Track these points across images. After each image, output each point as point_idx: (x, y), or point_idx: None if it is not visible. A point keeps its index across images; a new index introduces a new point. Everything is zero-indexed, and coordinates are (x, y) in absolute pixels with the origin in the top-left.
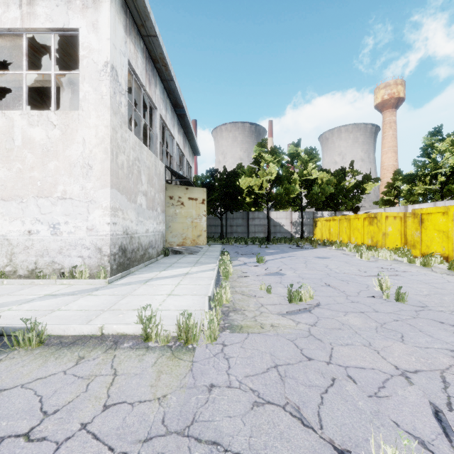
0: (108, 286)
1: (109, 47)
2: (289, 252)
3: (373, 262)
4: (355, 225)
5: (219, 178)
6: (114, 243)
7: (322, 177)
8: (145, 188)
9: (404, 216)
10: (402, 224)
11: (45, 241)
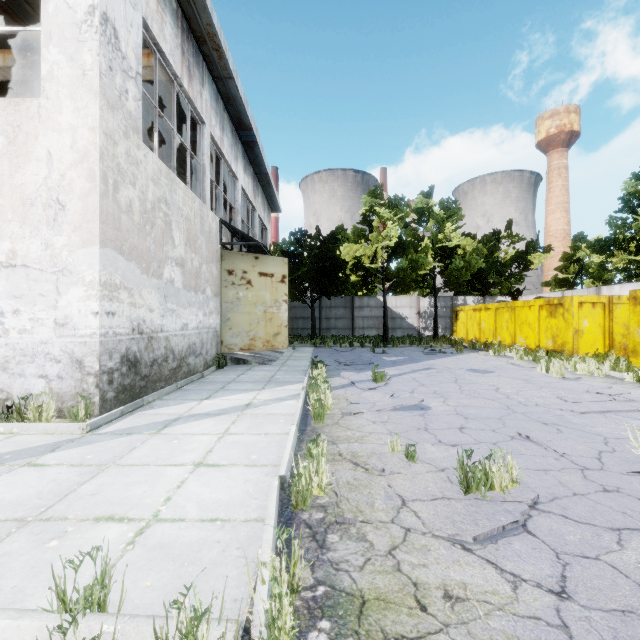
0: (83, 438)
1: None
2: (421, 360)
3: (573, 381)
4: (523, 318)
5: (309, 245)
6: (110, 351)
7: (465, 245)
8: (180, 253)
9: (609, 303)
10: (606, 315)
11: None
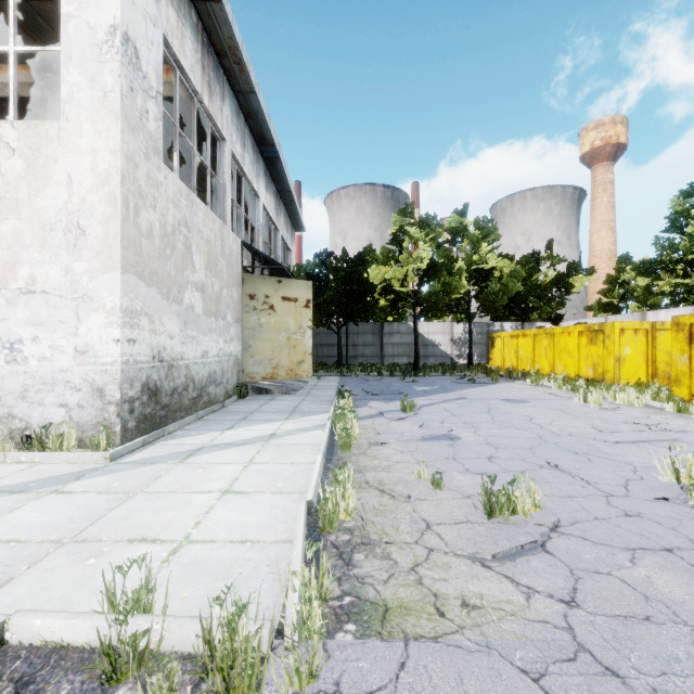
0: (107, 467)
1: None
2: (453, 390)
3: (611, 411)
4: (562, 345)
5: (335, 267)
6: (131, 379)
7: (502, 267)
8: (200, 277)
9: (652, 329)
10: (649, 342)
11: None
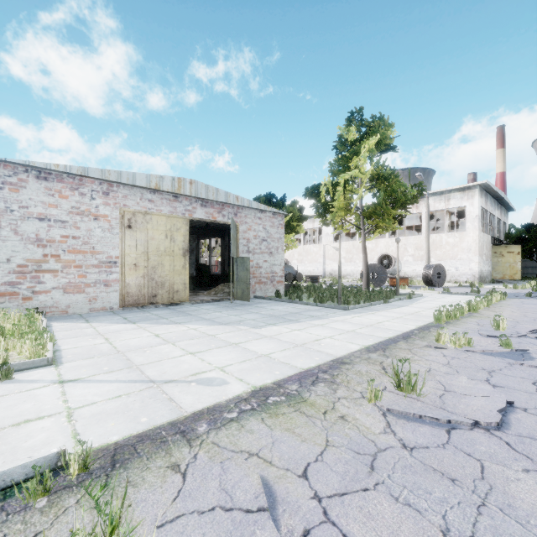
0: None
1: (477, 210)
2: None
3: None
4: None
5: (535, 229)
6: (478, 274)
7: None
8: (484, 252)
9: None
10: None
11: (453, 273)
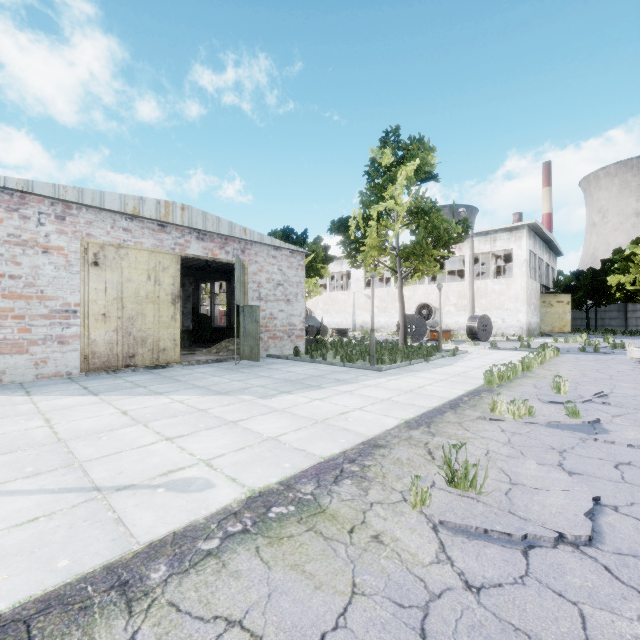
0: None
1: (526, 254)
2: None
3: None
4: None
5: (584, 277)
6: (527, 326)
7: None
8: (533, 301)
9: None
10: None
11: (499, 325)
